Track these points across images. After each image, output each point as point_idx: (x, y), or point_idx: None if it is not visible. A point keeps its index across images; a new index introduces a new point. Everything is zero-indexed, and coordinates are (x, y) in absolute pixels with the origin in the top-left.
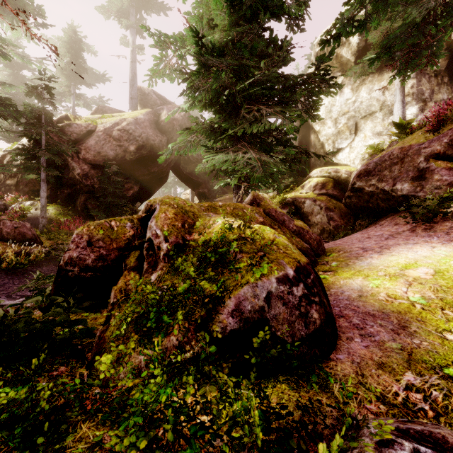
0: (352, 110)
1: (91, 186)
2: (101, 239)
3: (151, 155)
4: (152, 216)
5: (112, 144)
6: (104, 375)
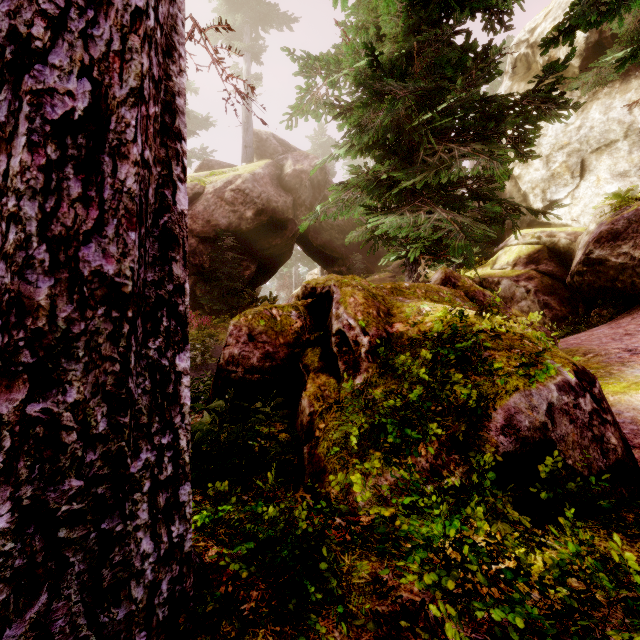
0: (575, 141)
1: (200, 266)
2: (264, 332)
3: (273, 222)
4: (333, 301)
5: (224, 210)
6: (360, 498)
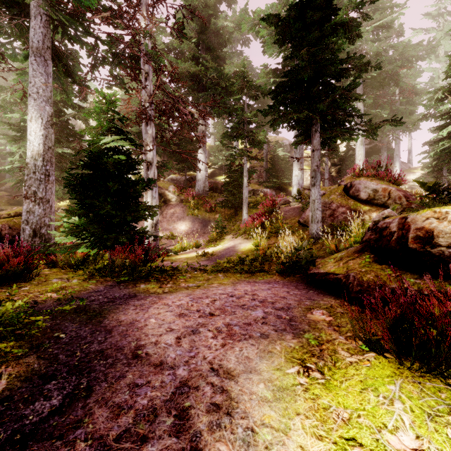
0: None
1: None
2: (14, 226)
3: None
4: None
5: None
6: None
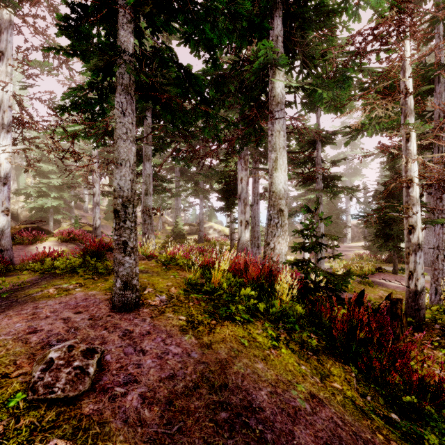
0: None
1: None
2: None
3: None
4: None
5: None
6: None
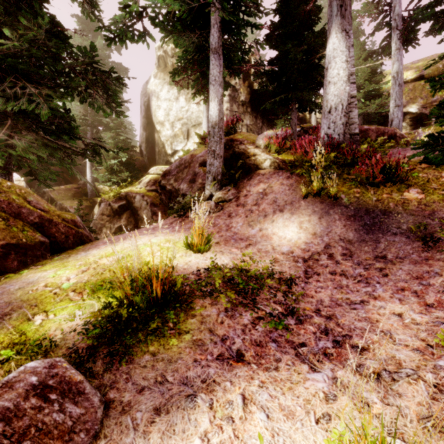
0: (185, 118)
1: None
2: None
3: None
4: None
5: None
6: None
